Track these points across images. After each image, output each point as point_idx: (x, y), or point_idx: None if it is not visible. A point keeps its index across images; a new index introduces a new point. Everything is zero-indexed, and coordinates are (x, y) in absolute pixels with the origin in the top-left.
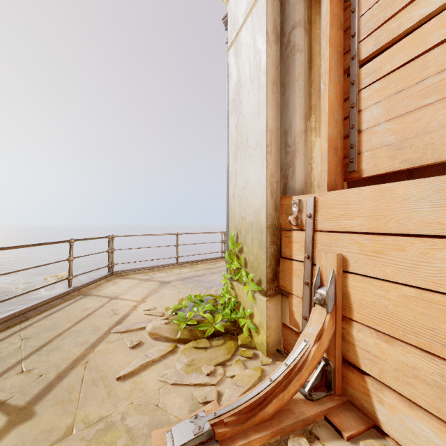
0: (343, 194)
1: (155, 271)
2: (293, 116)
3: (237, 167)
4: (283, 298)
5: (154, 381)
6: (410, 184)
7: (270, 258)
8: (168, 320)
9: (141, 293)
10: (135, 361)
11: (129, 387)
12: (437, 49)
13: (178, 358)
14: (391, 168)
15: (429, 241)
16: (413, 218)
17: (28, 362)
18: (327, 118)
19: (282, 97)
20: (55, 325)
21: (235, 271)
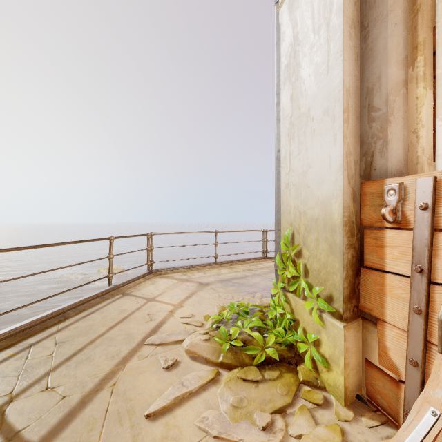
0: None
1: (194, 270)
2: (383, 65)
3: (292, 149)
4: (367, 324)
5: (191, 427)
6: None
7: (346, 268)
8: (208, 335)
9: (178, 295)
10: (169, 390)
11: (160, 433)
12: None
13: (221, 393)
14: None
15: None
16: None
17: (55, 376)
18: None
19: (363, 43)
20: (90, 329)
21: (290, 279)
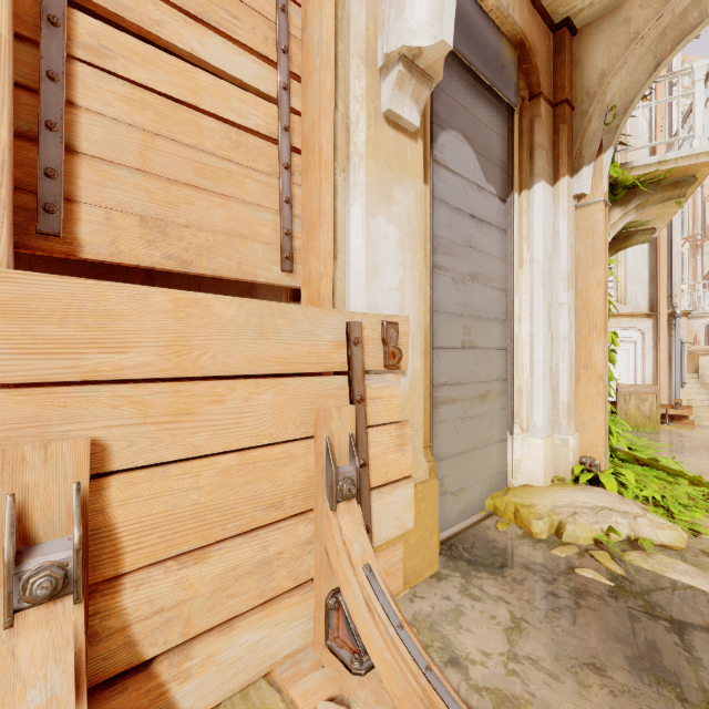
0: (92, 289)
1: None
2: None
3: None
4: None
5: None
6: (232, 302)
7: None
8: None
9: None
10: None
11: None
12: (215, 122)
13: None
14: (148, 262)
15: (253, 383)
16: (235, 352)
17: None
18: (3, 50)
19: None
20: None
21: None
